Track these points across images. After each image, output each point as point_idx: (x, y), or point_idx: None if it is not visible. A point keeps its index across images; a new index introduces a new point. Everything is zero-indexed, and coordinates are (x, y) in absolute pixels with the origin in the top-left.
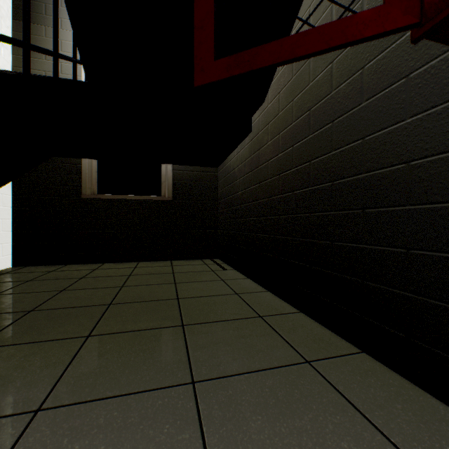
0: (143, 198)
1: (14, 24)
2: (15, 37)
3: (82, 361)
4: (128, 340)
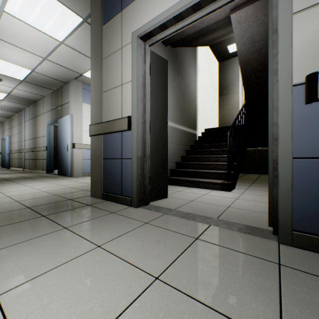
0: (263, 149)
1: (219, 98)
2: (219, 102)
3: (255, 182)
4: (263, 182)
